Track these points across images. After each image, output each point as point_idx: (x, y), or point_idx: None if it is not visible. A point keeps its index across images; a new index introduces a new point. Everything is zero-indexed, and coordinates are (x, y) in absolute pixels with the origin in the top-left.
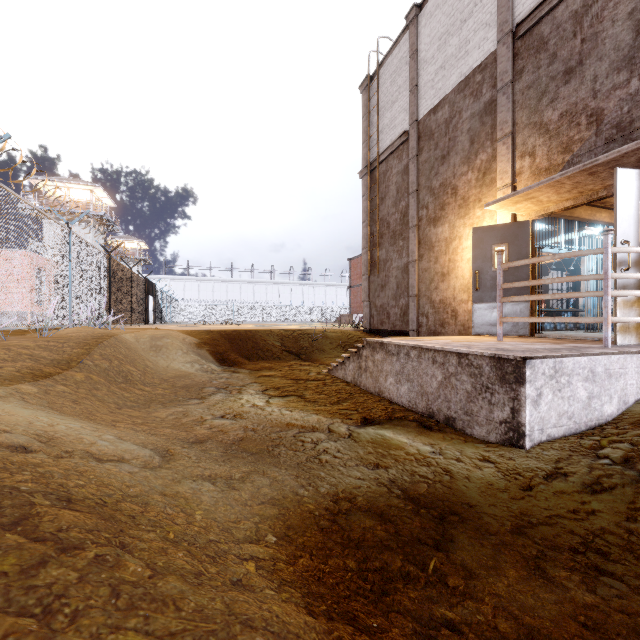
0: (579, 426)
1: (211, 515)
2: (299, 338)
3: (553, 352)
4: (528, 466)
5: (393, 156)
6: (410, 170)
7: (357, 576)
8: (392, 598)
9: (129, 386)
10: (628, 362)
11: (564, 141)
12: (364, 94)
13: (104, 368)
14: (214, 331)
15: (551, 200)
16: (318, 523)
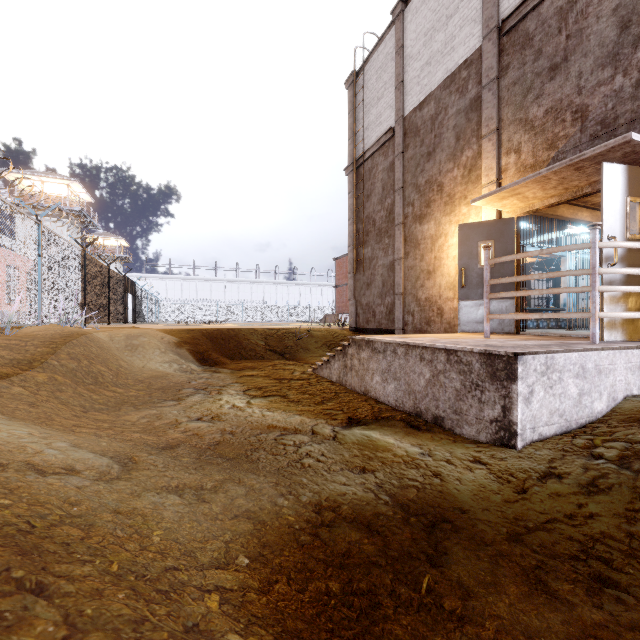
0: (570, 424)
1: (172, 535)
2: (283, 337)
3: (544, 348)
4: (521, 467)
5: (379, 153)
6: (396, 167)
7: (341, 603)
8: (382, 628)
9: (99, 387)
10: (617, 358)
11: (549, 137)
12: (350, 90)
13: (71, 368)
14: (195, 330)
15: (537, 196)
16: (298, 538)
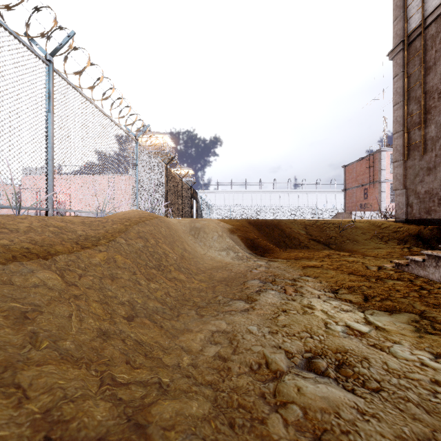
0: None
1: None
2: (324, 227)
3: None
4: None
5: None
6: None
7: None
8: None
9: (160, 272)
10: None
11: None
12: None
13: (137, 248)
14: (243, 220)
15: None
16: None
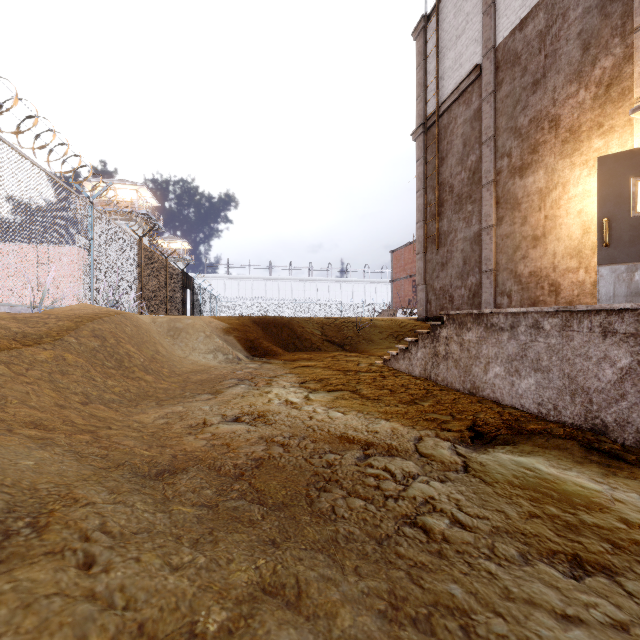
0: None
1: None
2: (342, 327)
3: None
4: None
5: (458, 103)
6: (483, 113)
7: None
8: None
9: (121, 372)
10: None
11: None
12: (418, 40)
13: (92, 347)
14: (245, 317)
15: None
16: None
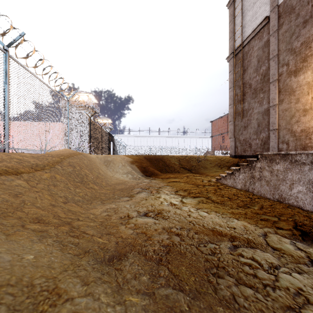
0: None
1: None
2: (190, 160)
3: None
4: None
5: (254, 39)
6: (271, 42)
7: None
8: None
9: (82, 184)
10: None
11: None
12: (230, 8)
13: (68, 171)
14: (140, 155)
15: None
16: None
